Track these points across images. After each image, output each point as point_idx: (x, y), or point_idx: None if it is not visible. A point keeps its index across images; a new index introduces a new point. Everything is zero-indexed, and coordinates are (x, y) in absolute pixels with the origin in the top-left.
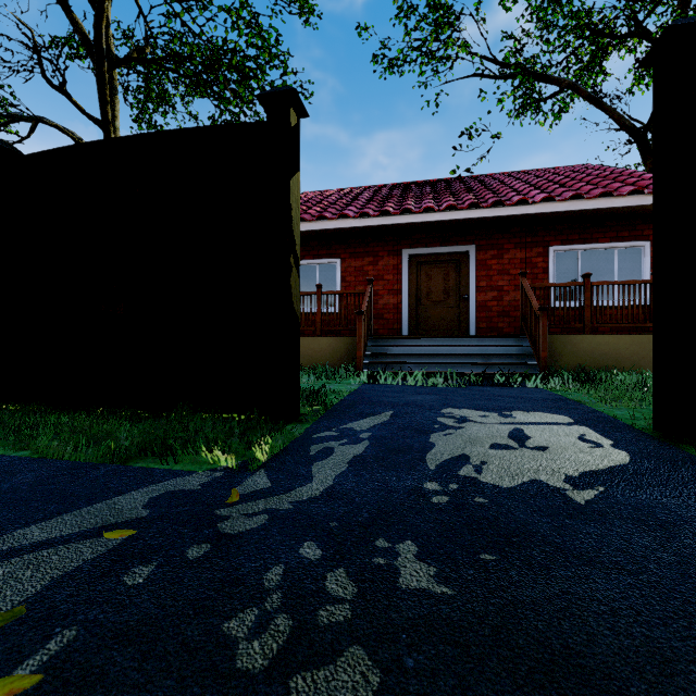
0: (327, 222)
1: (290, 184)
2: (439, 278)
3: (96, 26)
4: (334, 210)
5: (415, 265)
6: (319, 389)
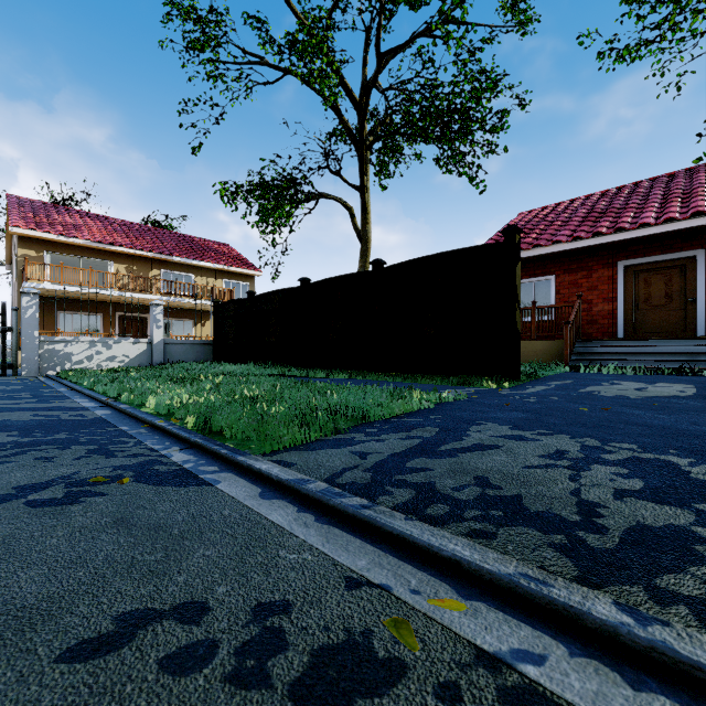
0: (542, 248)
1: (516, 270)
2: (660, 284)
3: (361, 126)
4: (548, 236)
5: (632, 274)
6: (532, 371)
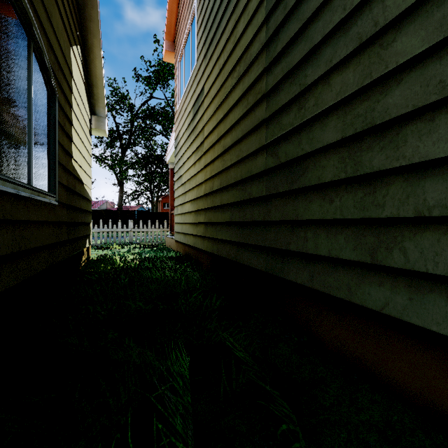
0: None
1: None
2: None
3: None
4: None
5: None
6: None
